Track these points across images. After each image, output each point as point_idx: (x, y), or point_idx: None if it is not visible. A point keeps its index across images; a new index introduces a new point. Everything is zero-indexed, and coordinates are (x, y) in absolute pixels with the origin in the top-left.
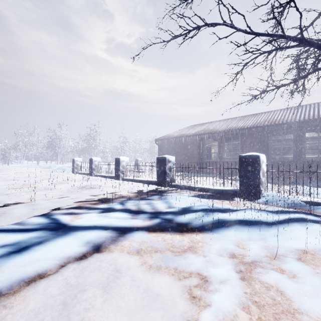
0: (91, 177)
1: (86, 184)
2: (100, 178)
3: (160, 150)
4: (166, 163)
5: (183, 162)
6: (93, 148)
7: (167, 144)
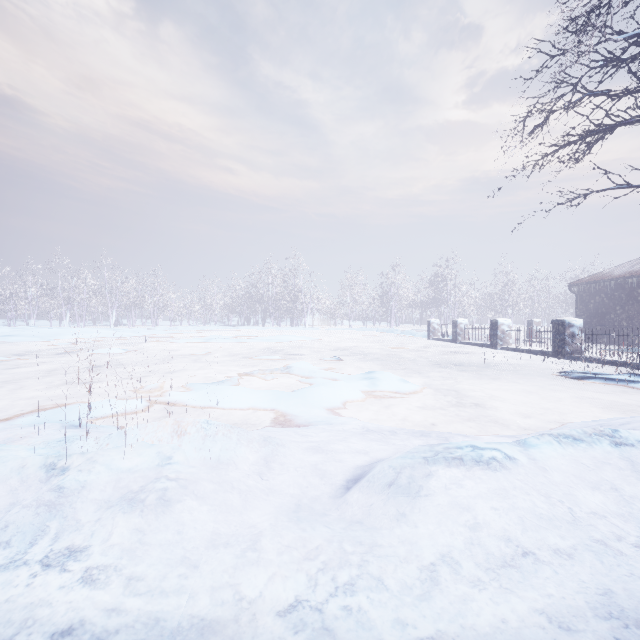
0: (455, 345)
1: (455, 350)
2: (468, 346)
3: (580, 303)
4: (565, 328)
5: (636, 326)
6: (444, 300)
7: (597, 291)
